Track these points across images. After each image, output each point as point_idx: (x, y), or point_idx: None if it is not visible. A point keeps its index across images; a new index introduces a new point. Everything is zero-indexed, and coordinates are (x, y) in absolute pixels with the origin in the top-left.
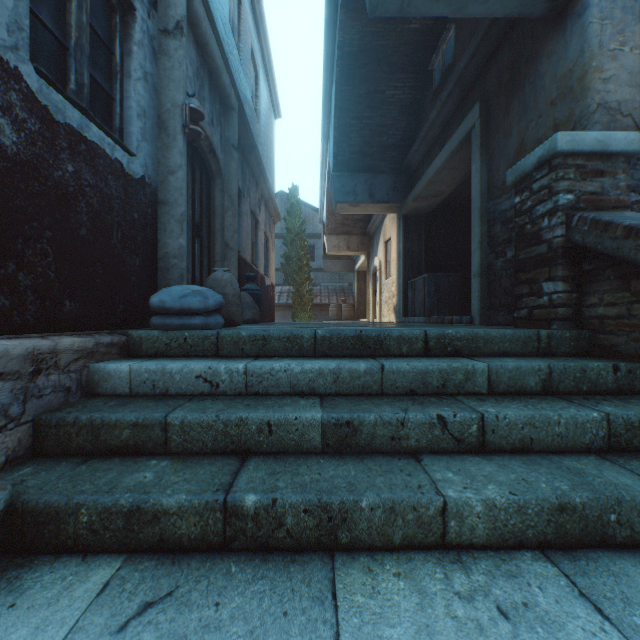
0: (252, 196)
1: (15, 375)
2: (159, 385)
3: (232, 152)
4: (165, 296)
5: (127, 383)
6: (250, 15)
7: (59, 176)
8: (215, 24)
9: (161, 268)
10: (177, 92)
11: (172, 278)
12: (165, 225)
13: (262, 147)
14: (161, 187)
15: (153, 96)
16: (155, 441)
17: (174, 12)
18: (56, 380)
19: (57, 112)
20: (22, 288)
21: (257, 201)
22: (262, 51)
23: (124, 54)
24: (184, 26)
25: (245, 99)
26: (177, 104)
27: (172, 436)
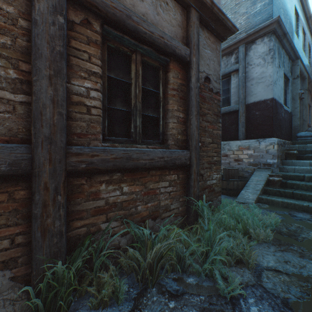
0: (308, 98)
1: (286, 144)
2: (304, 148)
3: (305, 91)
4: (300, 134)
5: (297, 148)
6: (307, 32)
7: (284, 117)
8: (302, 63)
9: (292, 129)
10: (297, 91)
11: (295, 131)
12: (293, 120)
13: (311, 75)
14: (292, 112)
15: (291, 94)
16: (308, 153)
17: (296, 73)
18: (288, 146)
19: (284, 108)
20: (283, 134)
21: (309, 99)
22: (311, 37)
23: (286, 89)
24: (298, 75)
25: (306, 66)
26: (297, 93)
27: (311, 152)
